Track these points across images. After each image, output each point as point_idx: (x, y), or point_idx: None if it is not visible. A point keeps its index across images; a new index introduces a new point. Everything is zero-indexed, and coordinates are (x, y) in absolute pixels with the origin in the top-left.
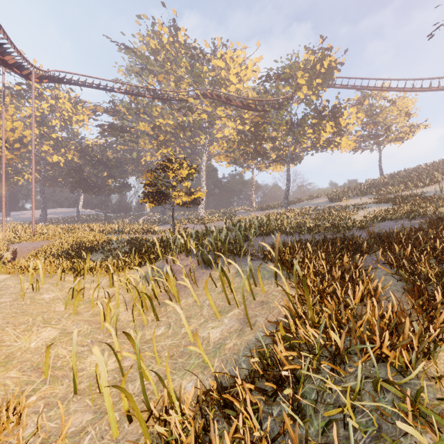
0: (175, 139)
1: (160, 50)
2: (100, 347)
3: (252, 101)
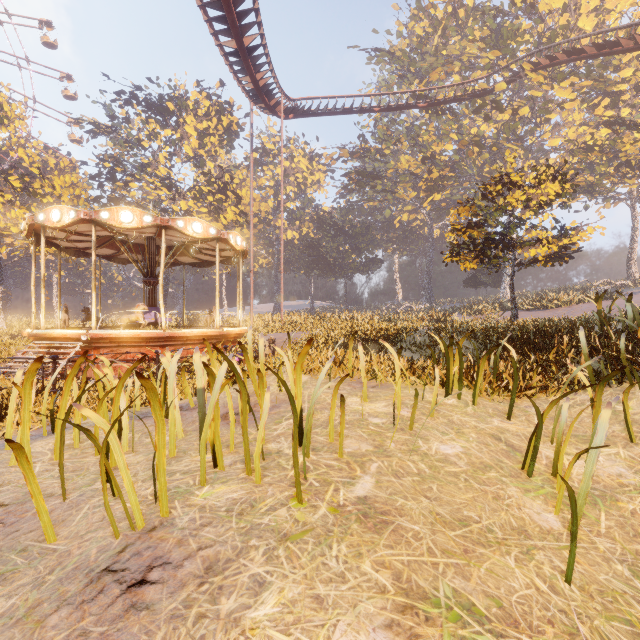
0: (456, 173)
1: (431, 34)
2: None
3: None
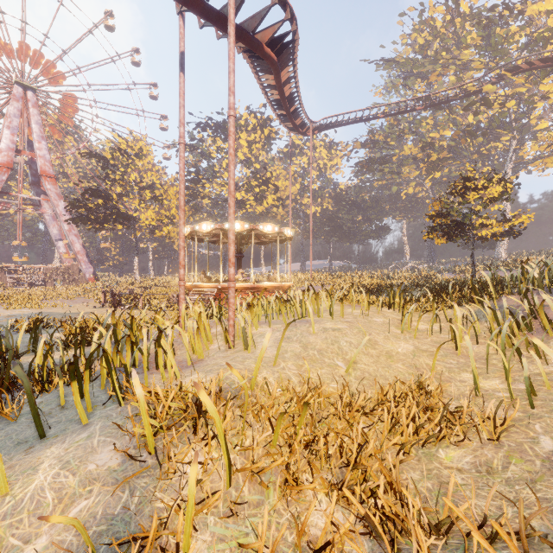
0: (454, 154)
1: (431, 41)
2: (469, 369)
3: None
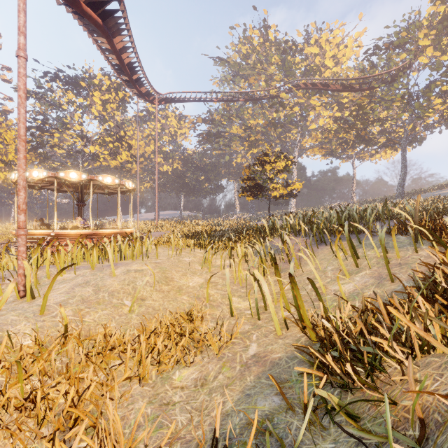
0: (265, 137)
1: (251, 53)
2: (237, 294)
3: (355, 81)
